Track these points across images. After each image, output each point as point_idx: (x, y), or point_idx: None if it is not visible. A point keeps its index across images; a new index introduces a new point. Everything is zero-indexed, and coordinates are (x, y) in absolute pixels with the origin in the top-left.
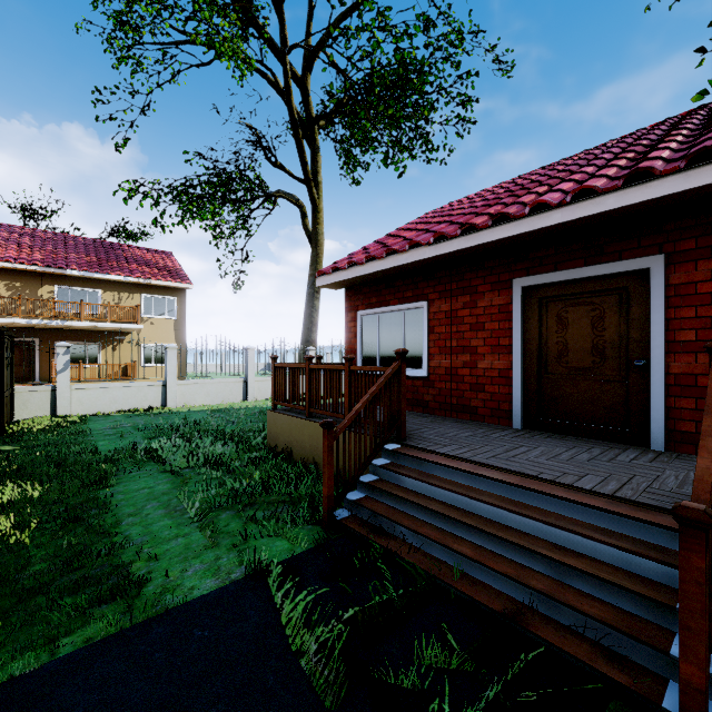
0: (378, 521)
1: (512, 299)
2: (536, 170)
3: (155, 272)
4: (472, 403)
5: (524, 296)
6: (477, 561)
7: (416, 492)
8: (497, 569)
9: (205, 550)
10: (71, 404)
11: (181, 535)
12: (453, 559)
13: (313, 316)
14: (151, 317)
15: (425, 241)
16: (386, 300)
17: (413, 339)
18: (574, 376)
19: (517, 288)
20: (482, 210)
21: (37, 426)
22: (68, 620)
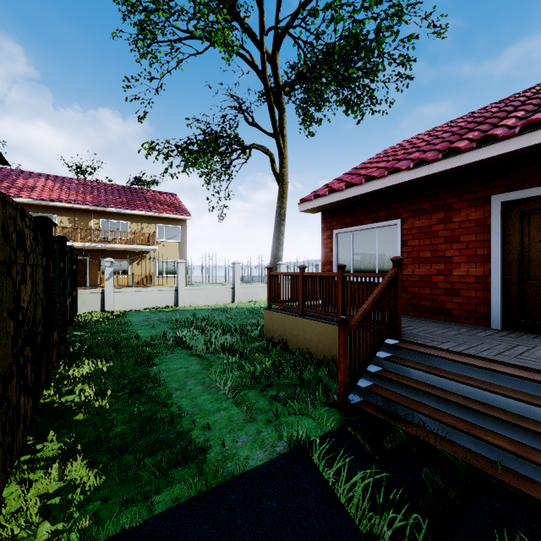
0: (393, 407)
1: (490, 214)
2: (488, 106)
3: (165, 207)
4: (446, 305)
5: (503, 210)
6: (522, 456)
7: (426, 383)
8: None
9: (245, 423)
10: (114, 303)
11: (222, 409)
12: (487, 450)
13: (280, 238)
14: (163, 241)
15: (404, 167)
16: (360, 220)
17: (386, 252)
18: None
19: (497, 203)
20: (454, 138)
21: (94, 318)
22: (154, 478)
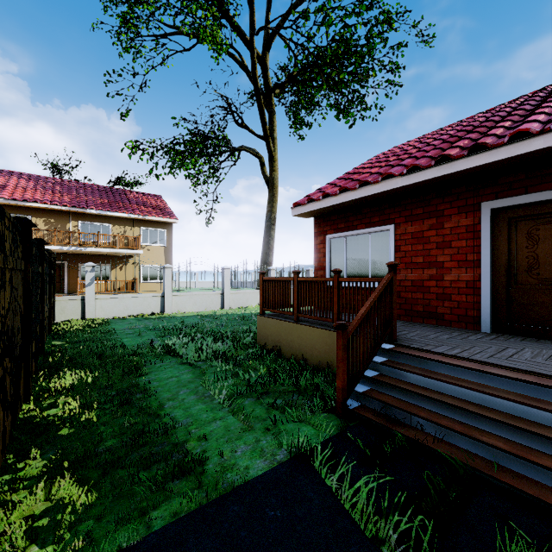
0: (391, 411)
1: (480, 220)
2: (475, 115)
3: (150, 210)
4: (438, 310)
5: (492, 217)
6: (516, 454)
7: (422, 386)
8: (542, 463)
9: (243, 432)
10: (96, 310)
11: (218, 418)
12: (483, 450)
13: (270, 243)
14: (148, 245)
15: (398, 173)
16: (353, 225)
17: (379, 257)
18: (546, 286)
19: (486, 210)
20: (445, 146)
21: (74, 326)
22: (150, 493)
